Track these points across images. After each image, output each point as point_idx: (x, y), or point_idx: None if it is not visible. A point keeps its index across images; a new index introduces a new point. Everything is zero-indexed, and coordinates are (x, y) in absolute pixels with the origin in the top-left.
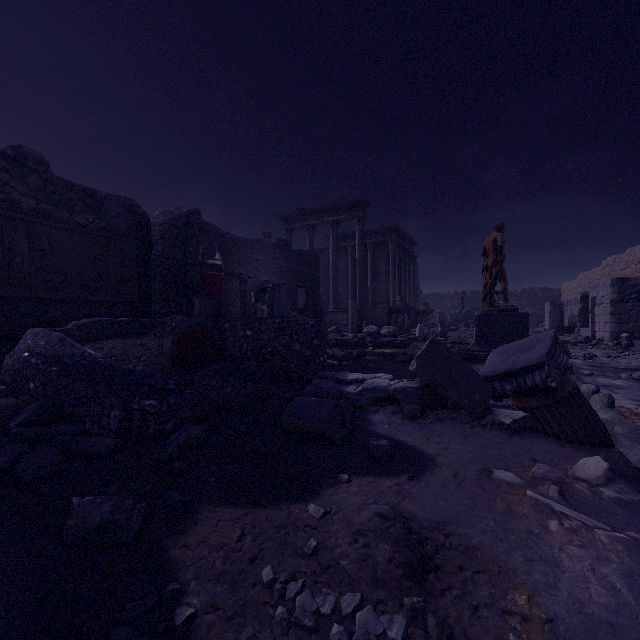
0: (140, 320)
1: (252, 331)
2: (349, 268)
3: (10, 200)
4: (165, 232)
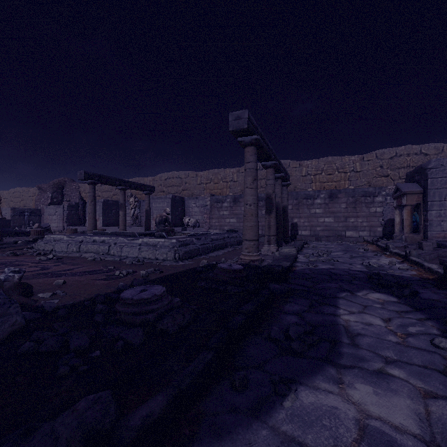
0: None
1: None
2: None
3: None
4: None
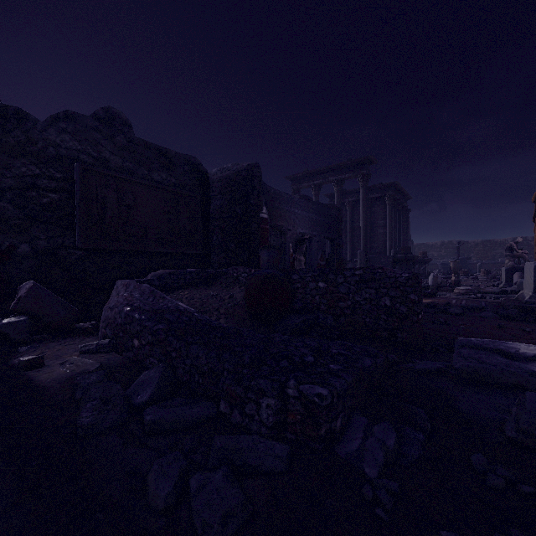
0: (207, 271)
1: (326, 283)
2: (347, 222)
3: (101, 158)
4: (223, 187)
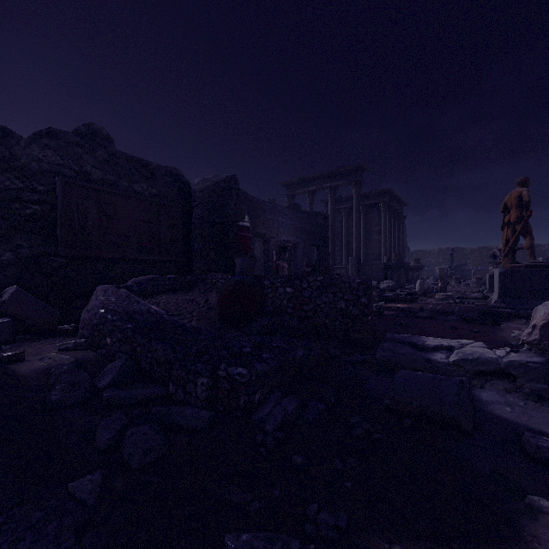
0: (186, 277)
1: (292, 288)
2: (343, 228)
3: (83, 172)
4: (204, 197)
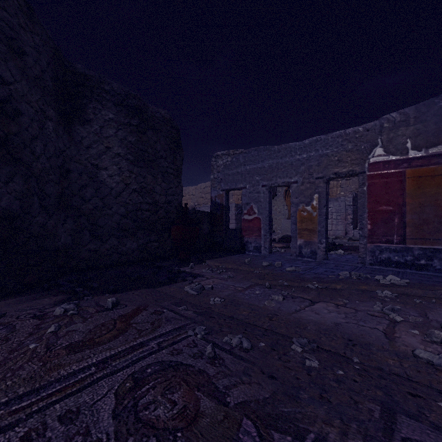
0: None
1: None
2: None
3: None
4: None
